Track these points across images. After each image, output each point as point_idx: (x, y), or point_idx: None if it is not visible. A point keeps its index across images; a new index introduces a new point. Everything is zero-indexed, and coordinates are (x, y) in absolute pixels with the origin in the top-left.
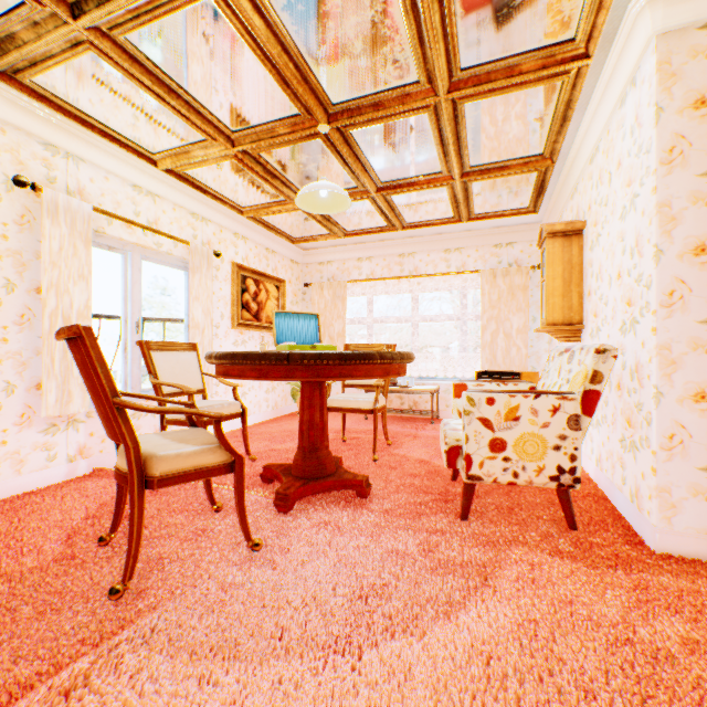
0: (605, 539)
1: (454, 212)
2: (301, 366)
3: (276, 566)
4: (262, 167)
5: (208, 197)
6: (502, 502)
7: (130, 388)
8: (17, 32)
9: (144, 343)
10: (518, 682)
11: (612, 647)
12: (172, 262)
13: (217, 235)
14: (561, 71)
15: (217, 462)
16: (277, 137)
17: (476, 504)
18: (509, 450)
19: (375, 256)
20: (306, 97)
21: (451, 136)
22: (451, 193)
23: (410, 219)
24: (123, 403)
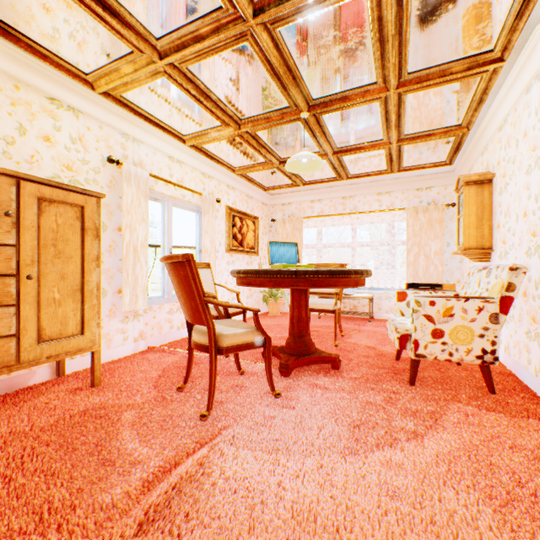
0: (517, 400)
1: (387, 166)
2: (302, 278)
3: (293, 407)
4: (255, 141)
5: (213, 161)
6: (435, 375)
7: (167, 293)
8: (122, 69)
9: None
10: (471, 475)
11: (532, 462)
12: (190, 207)
13: (217, 188)
14: (482, 71)
15: (255, 339)
16: (271, 122)
17: (417, 376)
18: (446, 337)
19: (323, 199)
20: (296, 96)
21: (394, 116)
22: (387, 153)
23: (353, 172)
24: (209, 301)
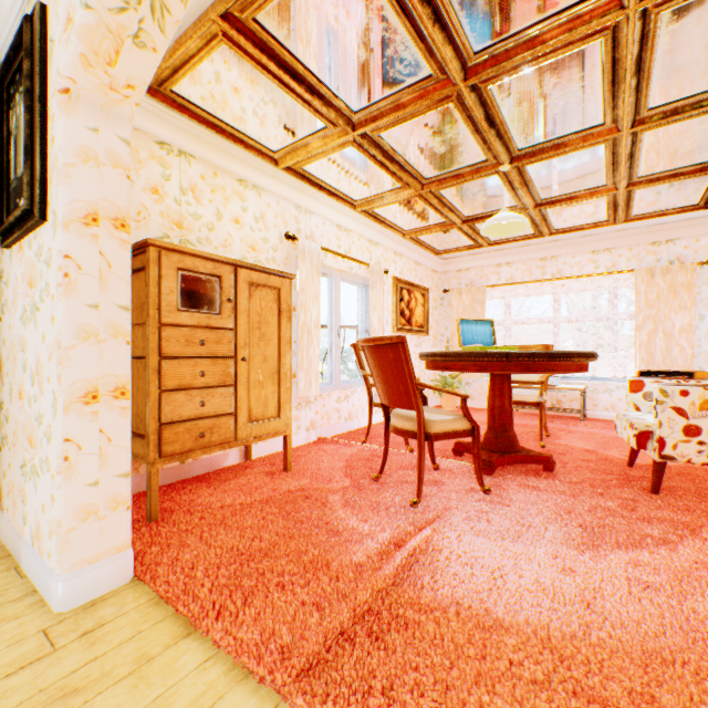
0: None
1: (609, 216)
2: (513, 362)
3: (507, 504)
4: (437, 200)
5: (382, 226)
6: (687, 485)
7: (334, 379)
8: (310, 143)
9: (356, 345)
10: None
11: None
12: (356, 281)
13: (383, 256)
14: None
15: (463, 428)
16: (461, 179)
17: (660, 485)
18: (704, 435)
19: (514, 262)
20: (498, 150)
21: (624, 158)
22: (610, 201)
23: (558, 226)
24: (421, 384)
